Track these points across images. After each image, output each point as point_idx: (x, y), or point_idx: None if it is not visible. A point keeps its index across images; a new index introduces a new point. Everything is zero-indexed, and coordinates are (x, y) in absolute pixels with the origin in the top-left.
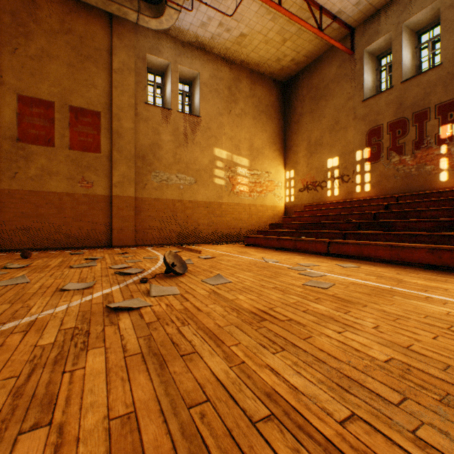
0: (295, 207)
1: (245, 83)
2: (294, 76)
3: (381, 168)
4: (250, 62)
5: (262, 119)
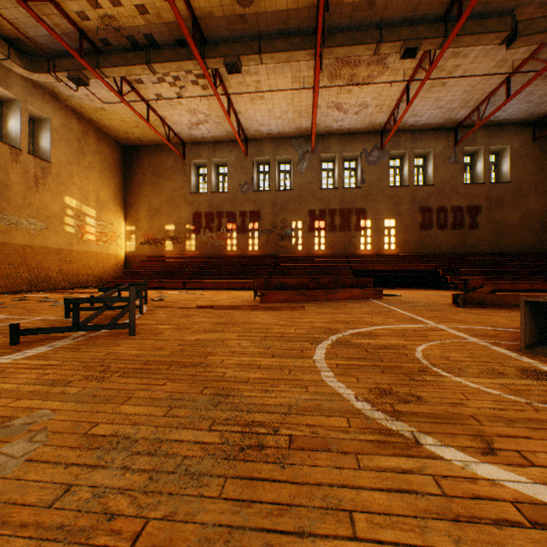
0: (137, 257)
1: (93, 139)
2: (136, 146)
3: (202, 238)
4: (100, 123)
5: (108, 175)
